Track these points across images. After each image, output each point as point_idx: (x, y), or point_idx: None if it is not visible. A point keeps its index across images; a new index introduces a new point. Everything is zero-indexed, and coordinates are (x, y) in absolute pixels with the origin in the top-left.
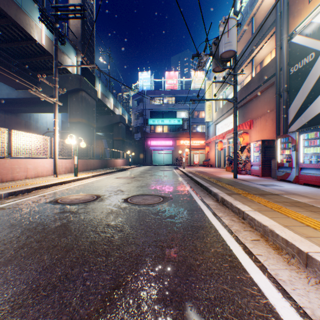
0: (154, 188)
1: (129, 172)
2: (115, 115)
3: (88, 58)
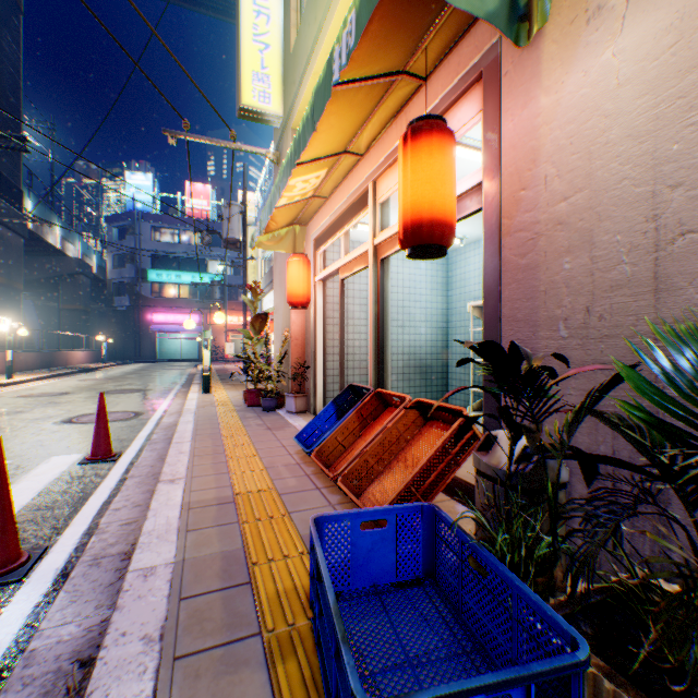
0: (139, 385)
1: (104, 373)
2: (66, 258)
3: (9, 159)
